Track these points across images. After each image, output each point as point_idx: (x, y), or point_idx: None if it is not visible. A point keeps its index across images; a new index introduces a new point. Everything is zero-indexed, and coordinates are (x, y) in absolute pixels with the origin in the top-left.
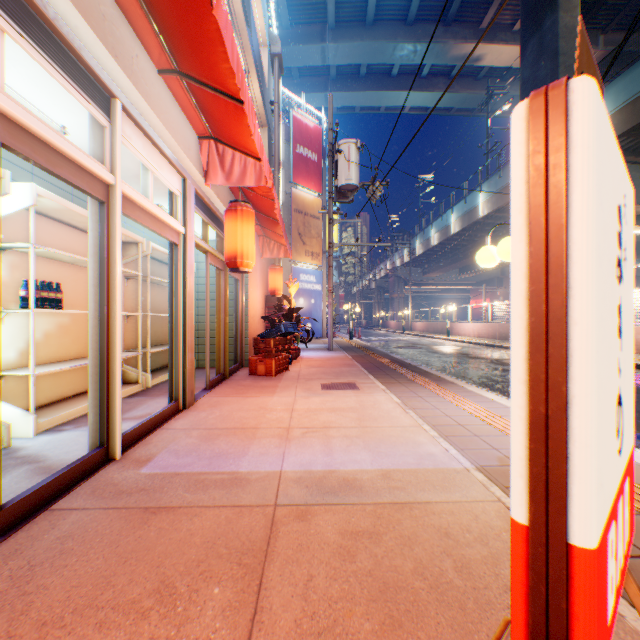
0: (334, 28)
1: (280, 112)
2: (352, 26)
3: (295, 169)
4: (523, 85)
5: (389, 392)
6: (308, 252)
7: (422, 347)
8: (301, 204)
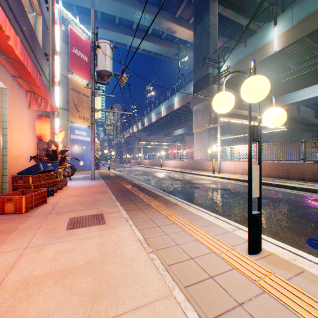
0: None
1: (55, 11)
2: None
3: (72, 62)
4: (195, 47)
5: (132, 223)
6: (81, 116)
7: (149, 174)
8: (76, 85)
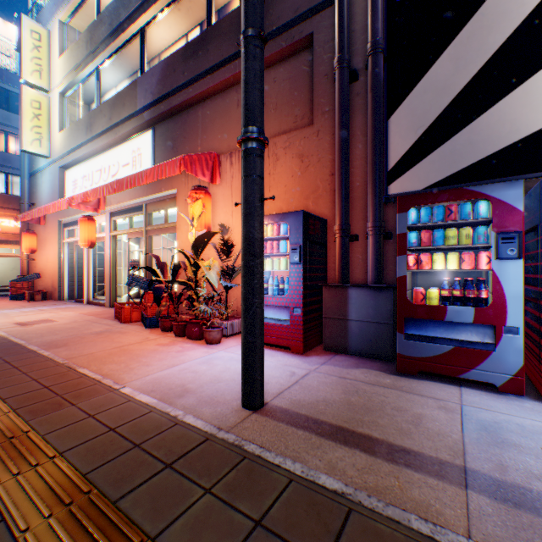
0: None
1: None
2: None
3: None
4: None
5: None
6: None
7: None
8: None
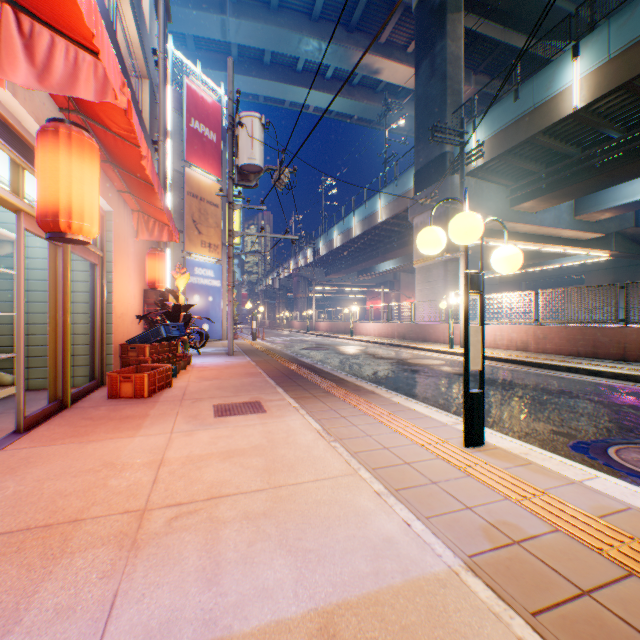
0: (236, 2)
1: (167, 66)
2: (256, 5)
3: (189, 146)
4: (417, 101)
5: (305, 413)
6: (205, 243)
7: (329, 348)
8: (197, 187)
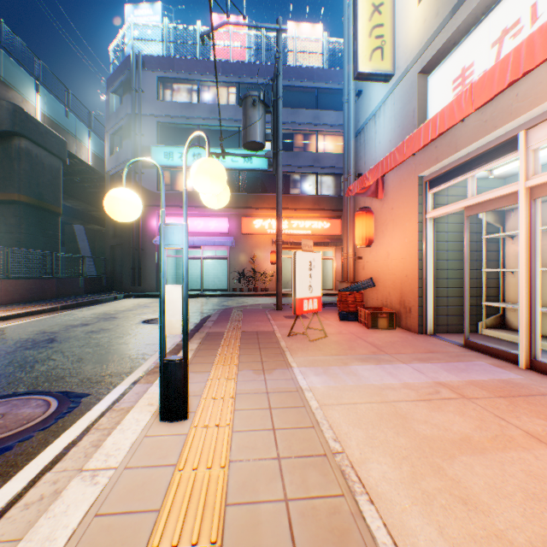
0: None
1: None
2: None
3: None
4: None
5: None
6: None
7: None
8: None
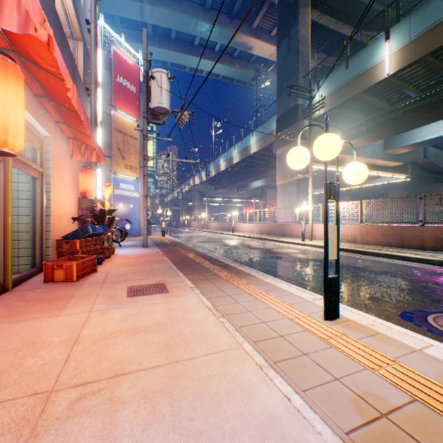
0: None
1: (97, 33)
2: None
3: (116, 95)
4: (279, 69)
5: (199, 292)
6: (128, 165)
7: (217, 241)
8: (121, 125)
